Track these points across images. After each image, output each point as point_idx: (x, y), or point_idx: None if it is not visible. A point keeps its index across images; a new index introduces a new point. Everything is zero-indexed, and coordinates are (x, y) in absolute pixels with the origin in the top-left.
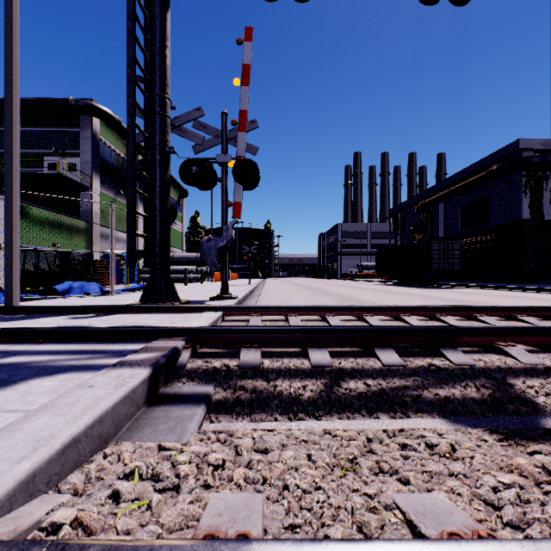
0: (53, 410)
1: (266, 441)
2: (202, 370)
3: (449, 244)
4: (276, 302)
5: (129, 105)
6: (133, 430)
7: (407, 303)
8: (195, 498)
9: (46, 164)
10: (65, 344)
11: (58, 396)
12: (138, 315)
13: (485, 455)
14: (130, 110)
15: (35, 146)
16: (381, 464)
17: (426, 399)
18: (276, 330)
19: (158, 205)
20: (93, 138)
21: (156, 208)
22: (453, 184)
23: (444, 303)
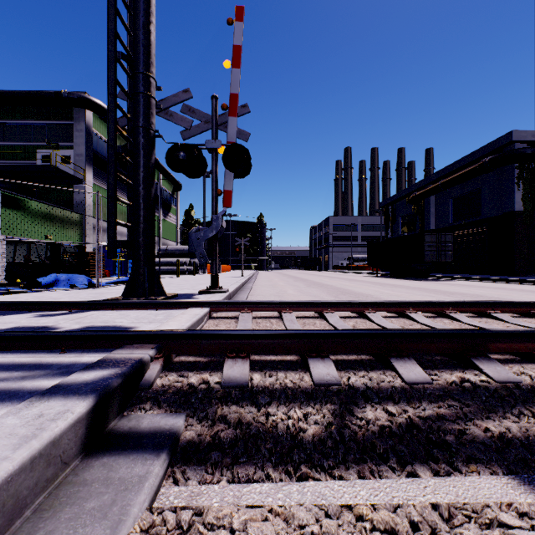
0: None
1: None
2: (174, 390)
3: (442, 236)
4: (269, 295)
5: (110, 84)
6: (42, 512)
7: (405, 296)
8: None
9: (40, 157)
10: (6, 354)
11: None
12: (115, 312)
13: None
14: (111, 89)
15: (29, 139)
16: None
17: (475, 438)
18: (269, 334)
19: (142, 192)
20: (86, 130)
21: (139, 195)
22: (444, 177)
23: (443, 296)
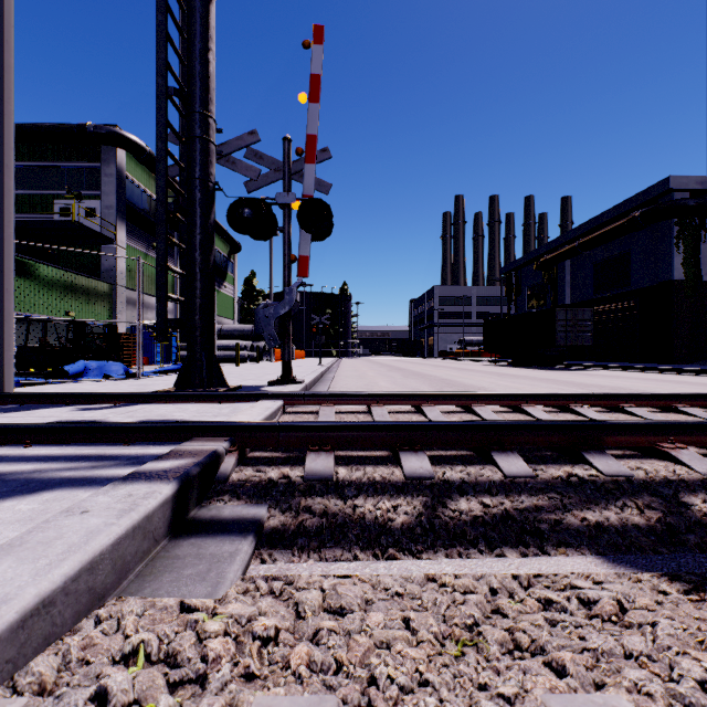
0: (19, 551)
1: (341, 595)
2: (252, 483)
3: (579, 313)
4: (355, 388)
5: (160, 126)
6: (145, 576)
7: (527, 389)
8: (228, 704)
9: (57, 210)
10: (63, 447)
11: (33, 528)
12: (169, 405)
13: (674, 620)
14: (161, 133)
15: (43, 186)
16: (519, 637)
17: (570, 526)
18: (356, 426)
19: (199, 259)
20: (118, 175)
21: (195, 263)
22: (583, 235)
23: (575, 389)
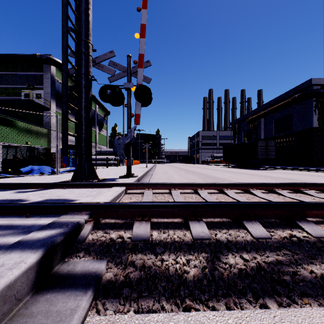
0: None
1: None
2: (99, 243)
3: (269, 143)
4: (163, 179)
5: (63, 47)
6: None
7: (247, 179)
8: None
9: (23, 94)
10: None
11: None
12: (65, 190)
13: None
14: (64, 50)
15: (16, 83)
16: None
17: (305, 278)
18: (163, 205)
19: (84, 114)
20: (51, 78)
21: (82, 117)
22: (270, 107)
23: (271, 179)
